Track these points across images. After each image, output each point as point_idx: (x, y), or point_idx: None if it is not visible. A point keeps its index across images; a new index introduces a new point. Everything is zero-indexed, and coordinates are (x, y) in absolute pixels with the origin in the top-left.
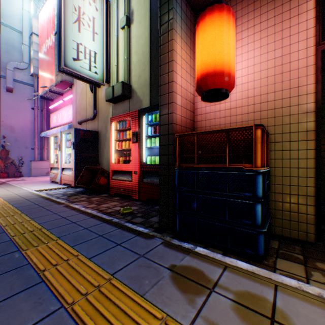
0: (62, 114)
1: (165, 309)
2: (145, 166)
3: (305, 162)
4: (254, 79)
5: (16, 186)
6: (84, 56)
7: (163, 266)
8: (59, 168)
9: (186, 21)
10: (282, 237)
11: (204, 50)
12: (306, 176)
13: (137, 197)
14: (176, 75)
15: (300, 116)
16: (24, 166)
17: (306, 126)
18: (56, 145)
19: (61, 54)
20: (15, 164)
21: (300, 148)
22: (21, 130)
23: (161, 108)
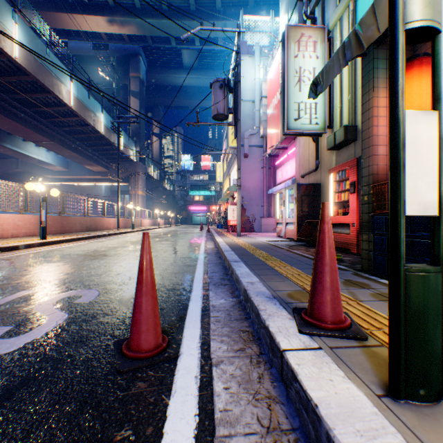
0: (285, 169)
1: None
2: None
3: None
4: None
5: (252, 237)
6: (303, 113)
7: (341, 278)
8: (283, 223)
9: None
10: None
11: None
12: None
13: (354, 251)
14: (377, 128)
15: None
16: (255, 223)
17: None
18: (280, 201)
19: (284, 120)
20: (249, 220)
21: None
22: (253, 190)
23: (362, 161)
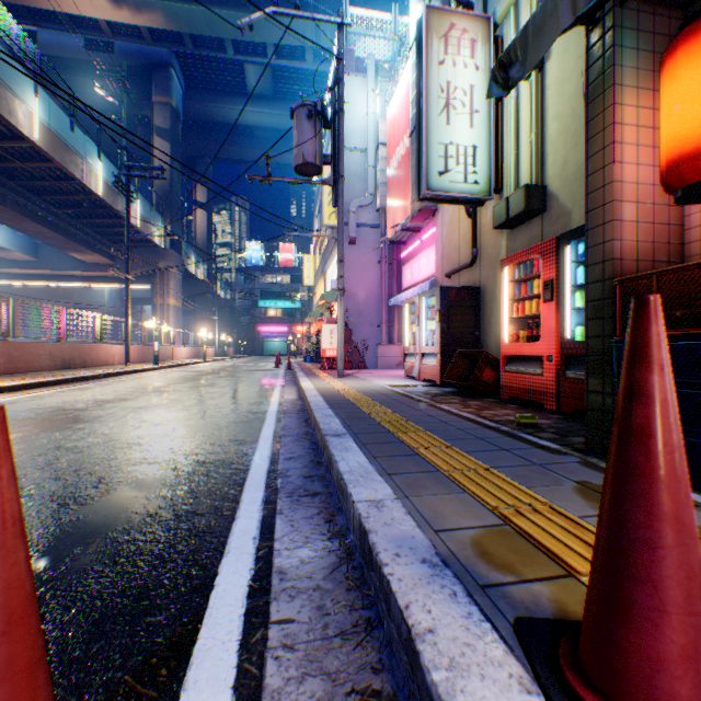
0: (418, 264)
1: (552, 500)
2: (568, 345)
3: None
4: None
5: (363, 379)
6: (454, 162)
7: (567, 478)
8: (416, 355)
9: (652, 45)
10: None
11: (672, 114)
12: None
13: (552, 407)
14: (622, 167)
15: None
16: (367, 353)
17: None
18: (411, 317)
19: (420, 174)
20: (358, 349)
21: None
22: (364, 299)
23: (588, 234)
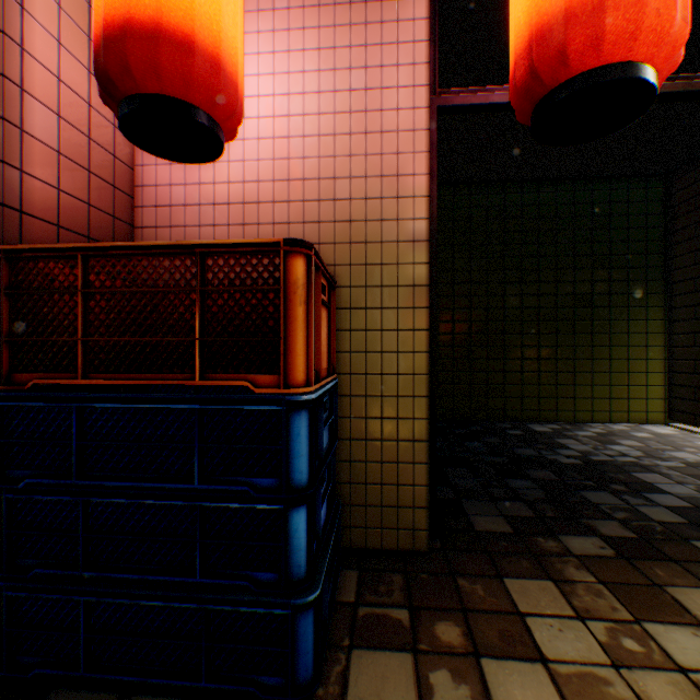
0: None
1: None
2: None
3: (412, 361)
4: (305, 133)
5: None
6: None
7: None
8: None
9: None
10: (368, 552)
11: None
12: (414, 395)
13: None
14: (29, 21)
15: (403, 247)
16: None
17: (414, 274)
18: None
19: None
20: None
21: (403, 326)
22: None
23: None
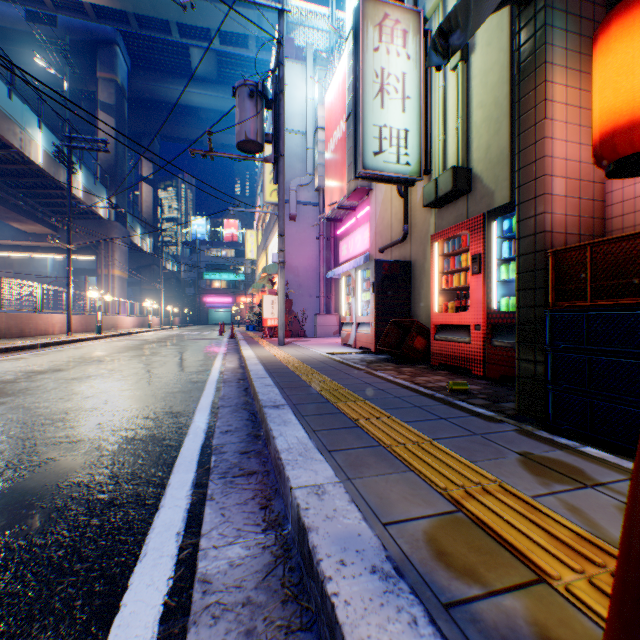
0: (354, 240)
1: (500, 477)
2: (495, 315)
3: None
4: None
5: (303, 347)
6: (388, 144)
7: (509, 449)
8: (352, 324)
9: (579, 28)
10: None
11: (606, 88)
12: None
13: (480, 372)
14: (552, 143)
15: None
16: (307, 323)
17: None
18: (348, 289)
19: (357, 153)
20: (298, 319)
21: None
22: (303, 272)
23: (520, 208)
